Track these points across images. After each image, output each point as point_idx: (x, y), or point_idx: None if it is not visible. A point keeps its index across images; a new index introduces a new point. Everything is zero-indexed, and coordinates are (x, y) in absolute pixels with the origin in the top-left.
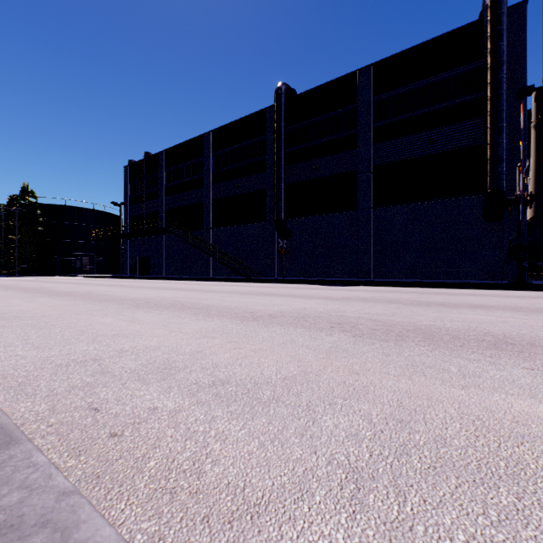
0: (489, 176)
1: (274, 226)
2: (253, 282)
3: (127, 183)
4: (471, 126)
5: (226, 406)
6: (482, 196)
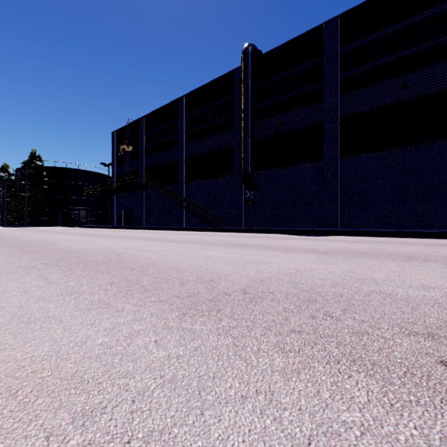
0: None
1: (241, 180)
2: (221, 231)
3: (114, 147)
4: None
5: None
6: None
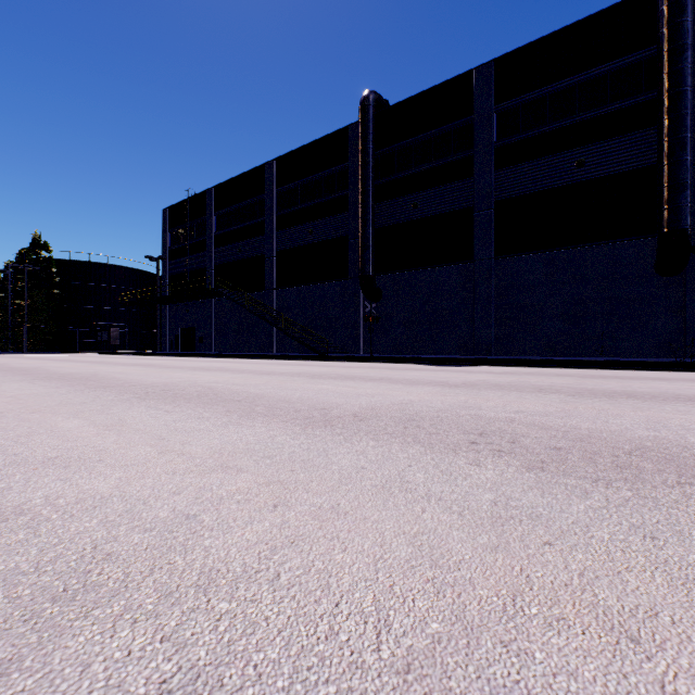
0: (667, 210)
1: (359, 286)
2: (330, 360)
3: (166, 231)
4: (637, 141)
5: None
6: (653, 239)
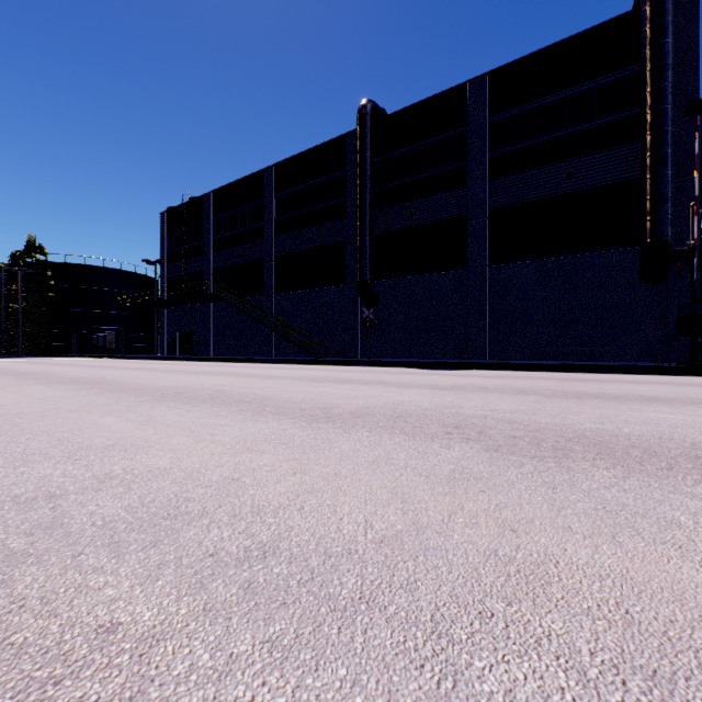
0: (649, 221)
1: (356, 291)
2: (328, 364)
3: (164, 235)
4: (622, 154)
5: (264, 623)
6: (637, 248)
